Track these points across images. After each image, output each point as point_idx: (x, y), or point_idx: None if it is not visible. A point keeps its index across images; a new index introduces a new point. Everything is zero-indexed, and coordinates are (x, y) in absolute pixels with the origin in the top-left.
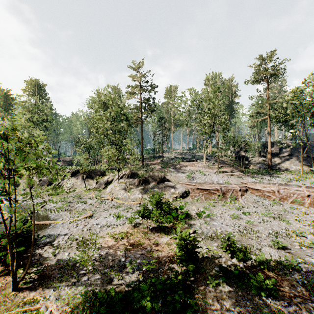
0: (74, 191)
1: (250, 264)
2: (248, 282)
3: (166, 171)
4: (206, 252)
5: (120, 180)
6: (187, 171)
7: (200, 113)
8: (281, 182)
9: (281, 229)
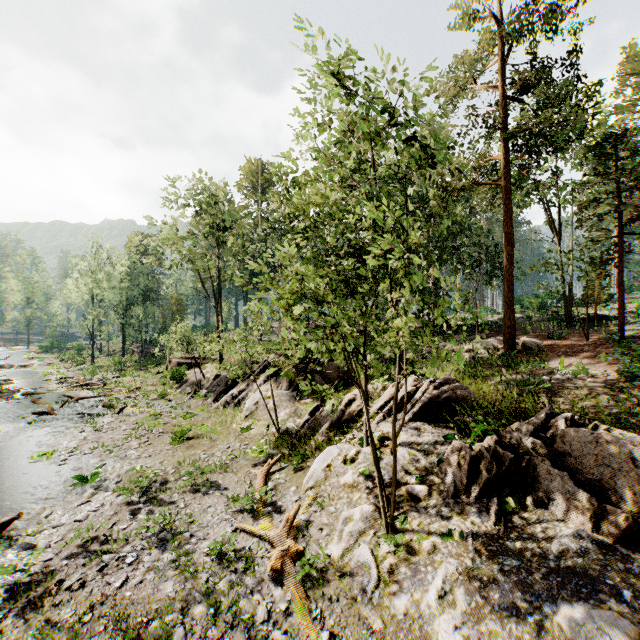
0: (248, 431)
1: None
2: None
3: None
4: None
5: (384, 427)
6: None
7: None
8: None
9: None
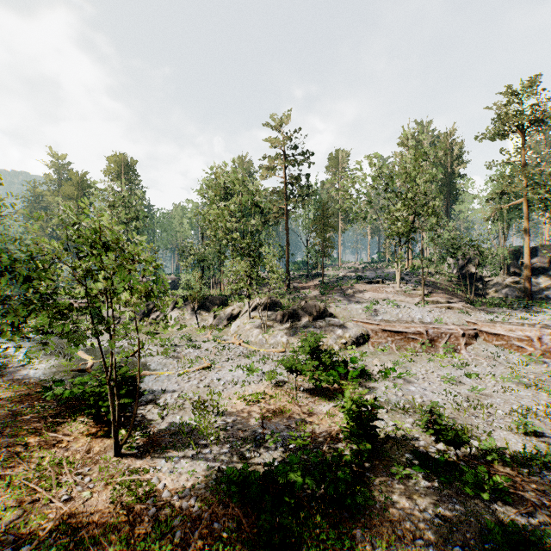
0: (181, 330)
1: (469, 453)
2: (460, 478)
3: (328, 300)
4: (392, 431)
5: (252, 314)
6: (366, 301)
7: (390, 197)
8: (546, 323)
9: (536, 405)
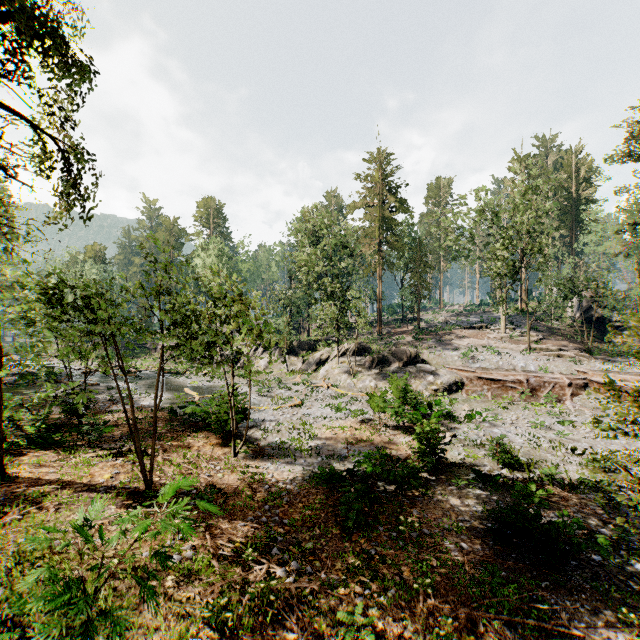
0: (271, 373)
1: (528, 476)
2: (511, 490)
3: (422, 346)
4: (463, 458)
5: (341, 359)
6: (464, 347)
7: (494, 233)
8: None
9: (624, 450)
